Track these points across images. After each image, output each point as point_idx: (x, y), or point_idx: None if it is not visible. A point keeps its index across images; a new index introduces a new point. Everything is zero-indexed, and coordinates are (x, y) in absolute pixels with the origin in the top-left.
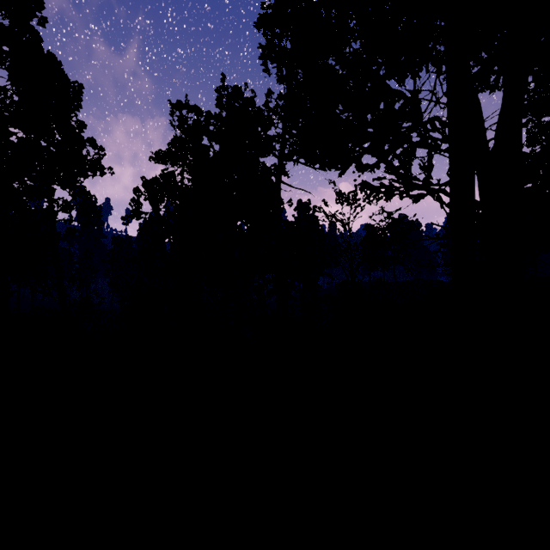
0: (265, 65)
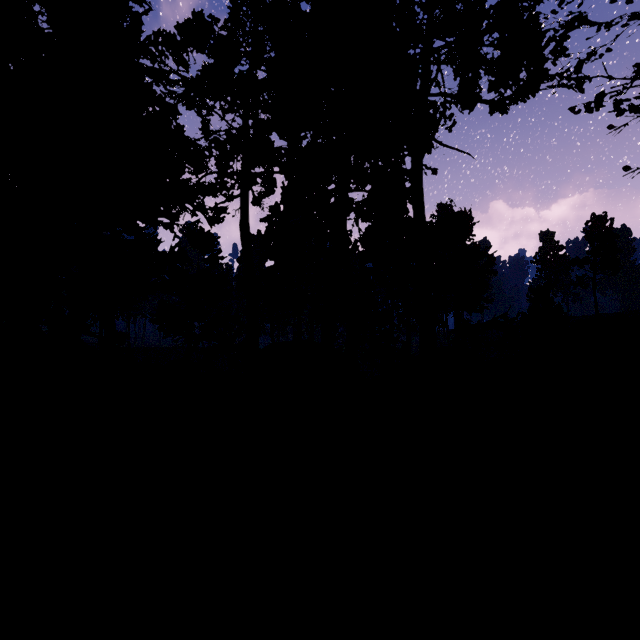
0: None
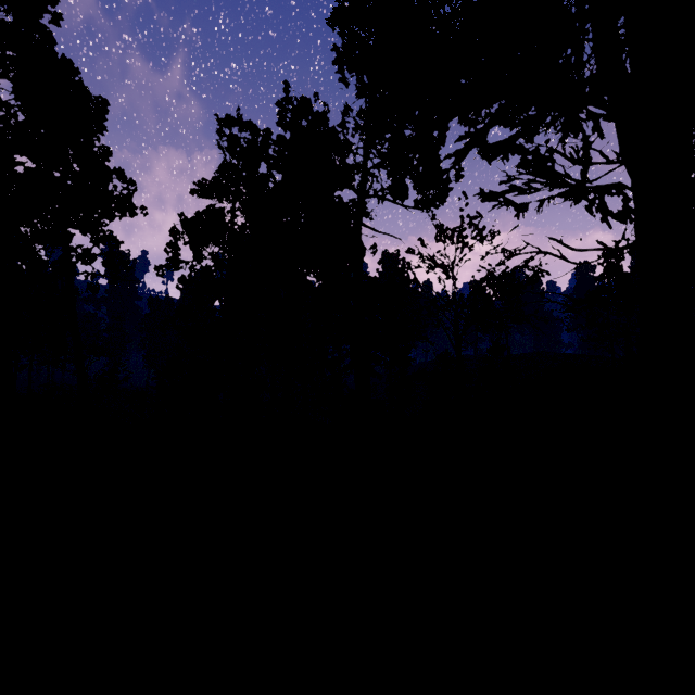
0: (342, 73)
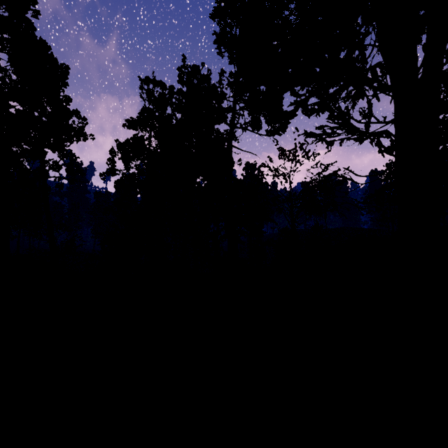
0: (219, 49)
